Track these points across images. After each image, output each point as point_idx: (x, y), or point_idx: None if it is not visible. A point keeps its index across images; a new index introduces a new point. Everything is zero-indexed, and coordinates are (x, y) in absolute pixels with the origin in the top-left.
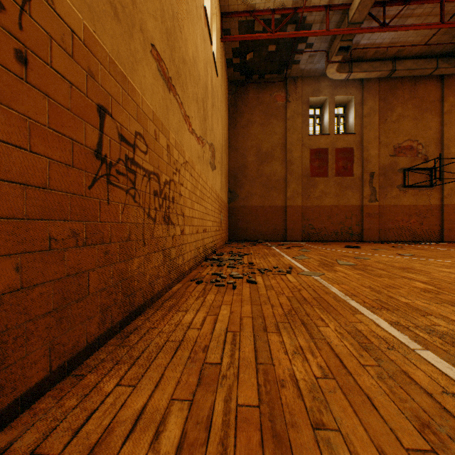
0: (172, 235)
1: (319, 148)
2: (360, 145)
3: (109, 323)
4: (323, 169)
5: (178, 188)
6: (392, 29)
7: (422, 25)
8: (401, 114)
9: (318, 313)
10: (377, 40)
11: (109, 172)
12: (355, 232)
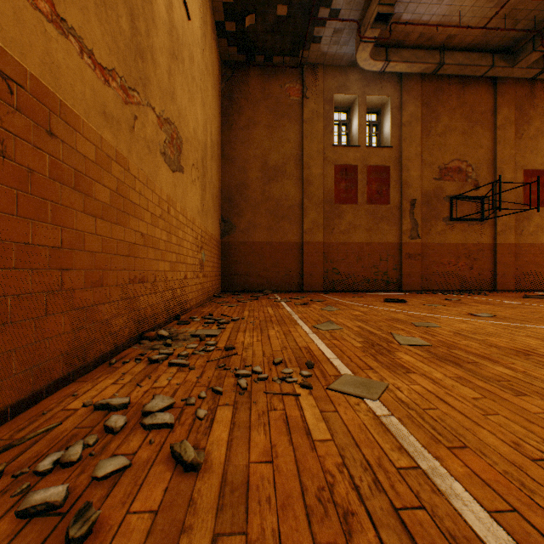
0: None
1: (346, 164)
2: (399, 163)
3: None
4: (351, 193)
5: None
6: None
7: None
8: (447, 125)
9: None
10: (423, 15)
11: None
12: (392, 278)
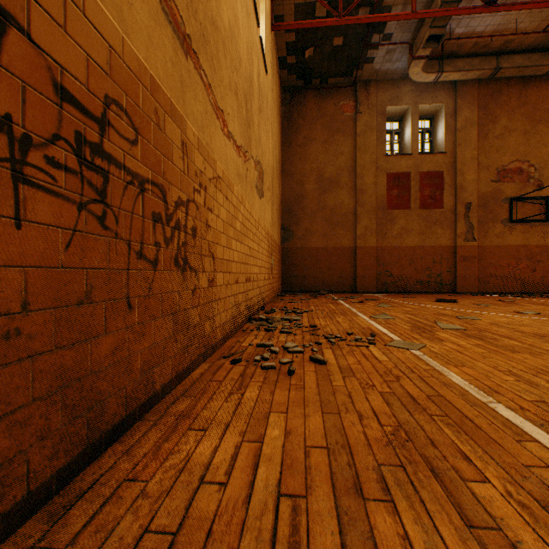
0: (192, 288)
1: (399, 172)
2: (453, 168)
3: (21, 489)
4: (403, 199)
5: (204, 215)
6: (502, 8)
7: (543, 1)
8: (506, 126)
9: (450, 439)
10: (477, 27)
11: (22, 157)
12: (445, 280)
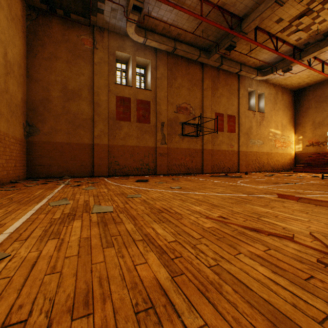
0: None
1: (124, 96)
2: (155, 100)
3: None
4: (127, 115)
5: None
6: (171, 4)
7: (190, 11)
8: (181, 83)
9: None
10: (163, 17)
11: None
12: (151, 167)
